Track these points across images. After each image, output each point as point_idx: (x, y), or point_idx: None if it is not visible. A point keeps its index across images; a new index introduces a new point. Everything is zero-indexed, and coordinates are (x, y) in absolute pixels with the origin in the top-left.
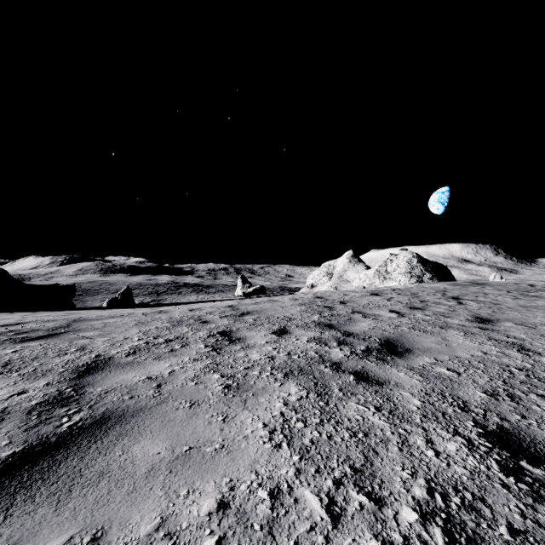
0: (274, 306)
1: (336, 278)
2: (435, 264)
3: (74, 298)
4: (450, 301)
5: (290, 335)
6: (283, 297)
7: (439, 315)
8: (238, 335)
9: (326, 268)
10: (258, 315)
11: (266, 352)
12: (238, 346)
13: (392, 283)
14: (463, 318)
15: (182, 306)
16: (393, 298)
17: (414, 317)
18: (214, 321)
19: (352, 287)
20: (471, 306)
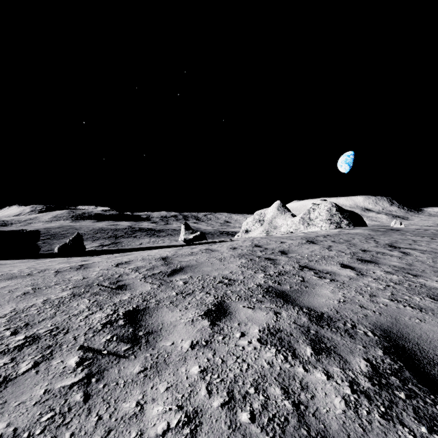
0: (212, 258)
1: (267, 224)
2: (350, 212)
3: (42, 241)
4: (392, 251)
5: (231, 320)
6: (221, 245)
7: (403, 272)
8: (151, 320)
9: (258, 216)
10: (191, 273)
11: (184, 388)
12: (139, 360)
13: (314, 228)
14: (437, 278)
15: (118, 255)
16: (332, 247)
17: (377, 276)
18: (133, 285)
19: (281, 232)
20: (422, 258)
